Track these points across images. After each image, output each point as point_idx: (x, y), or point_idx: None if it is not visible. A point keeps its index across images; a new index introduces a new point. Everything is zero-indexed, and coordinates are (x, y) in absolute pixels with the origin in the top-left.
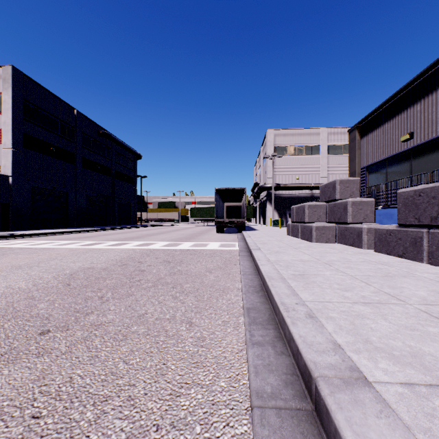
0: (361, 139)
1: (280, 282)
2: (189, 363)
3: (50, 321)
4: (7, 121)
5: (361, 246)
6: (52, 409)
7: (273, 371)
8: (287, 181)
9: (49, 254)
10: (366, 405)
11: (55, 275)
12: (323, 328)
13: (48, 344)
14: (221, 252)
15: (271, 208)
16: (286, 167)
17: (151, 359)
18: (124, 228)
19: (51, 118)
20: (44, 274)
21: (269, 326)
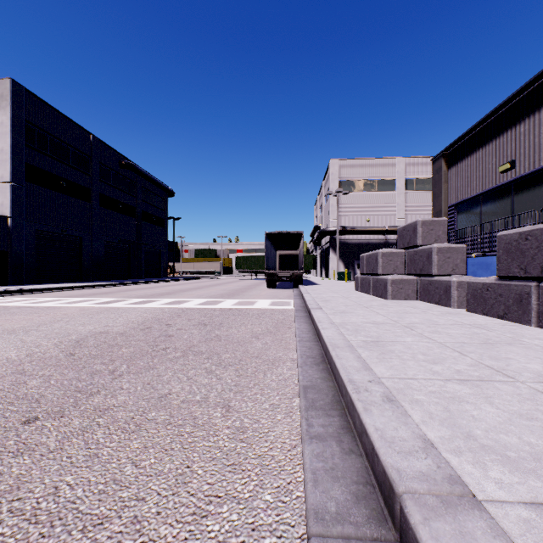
0: (449, 170)
1: (348, 351)
2: (223, 465)
3: (40, 404)
4: (5, 148)
5: (449, 304)
6: (22, 537)
7: (338, 479)
8: (355, 223)
9: (53, 314)
10: (478, 542)
11: (57, 342)
12: (407, 417)
13: (32, 438)
14: (272, 312)
15: (336, 257)
16: (354, 205)
17: (170, 459)
18: (152, 282)
19: (60, 144)
20: (42, 341)
21: (333, 411)
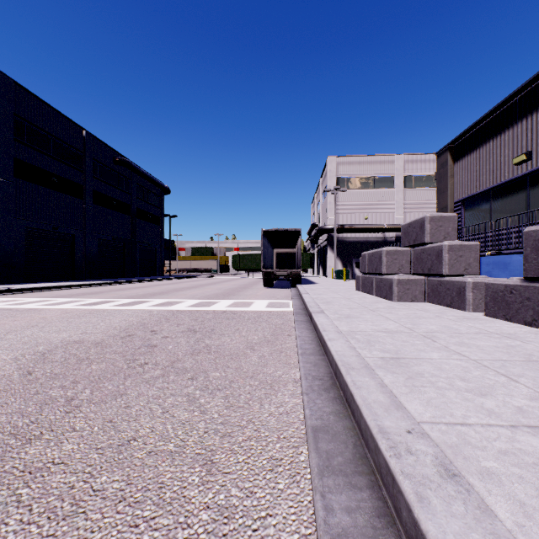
0: (455, 164)
1: (366, 375)
2: None
3: None
4: None
5: (463, 307)
6: None
7: None
8: (353, 221)
9: (30, 318)
10: None
11: (19, 354)
12: (493, 520)
13: None
14: (270, 315)
15: (333, 255)
16: (352, 203)
17: None
18: (147, 281)
19: (52, 140)
20: (2, 353)
21: (359, 478)
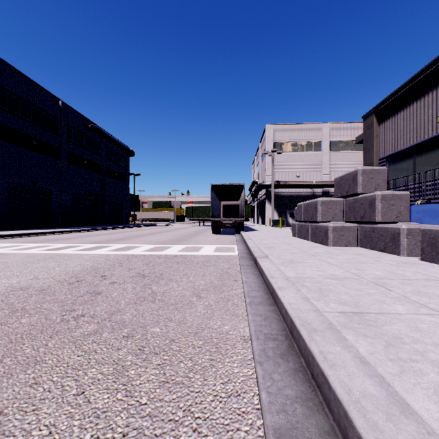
0: (380, 125)
1: (335, 342)
2: None
3: None
4: None
5: (398, 252)
6: None
7: None
8: (287, 179)
9: None
10: None
11: None
12: None
13: None
14: (217, 260)
15: (271, 207)
16: (286, 163)
17: None
18: (113, 229)
19: (31, 108)
20: None
21: None
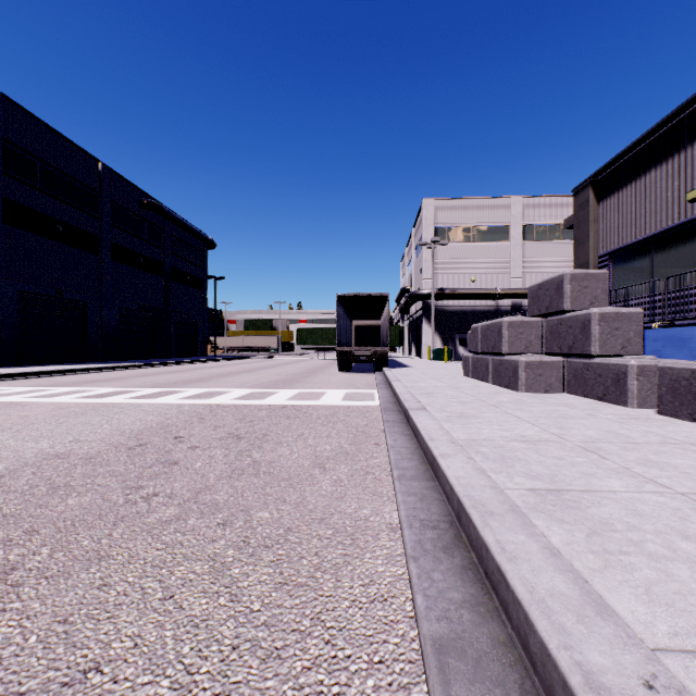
0: (600, 204)
1: (518, 529)
2: None
3: None
4: None
5: (623, 402)
6: None
7: None
8: (456, 285)
9: (5, 417)
10: None
11: None
12: None
13: None
14: (348, 413)
15: (430, 329)
16: (454, 261)
17: None
18: (183, 363)
19: (55, 174)
20: None
21: None
